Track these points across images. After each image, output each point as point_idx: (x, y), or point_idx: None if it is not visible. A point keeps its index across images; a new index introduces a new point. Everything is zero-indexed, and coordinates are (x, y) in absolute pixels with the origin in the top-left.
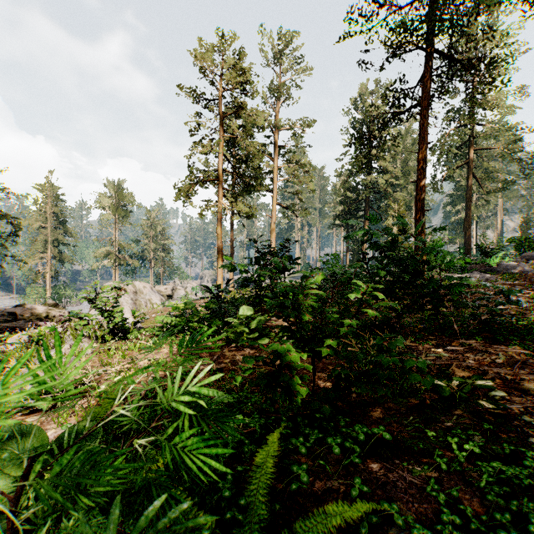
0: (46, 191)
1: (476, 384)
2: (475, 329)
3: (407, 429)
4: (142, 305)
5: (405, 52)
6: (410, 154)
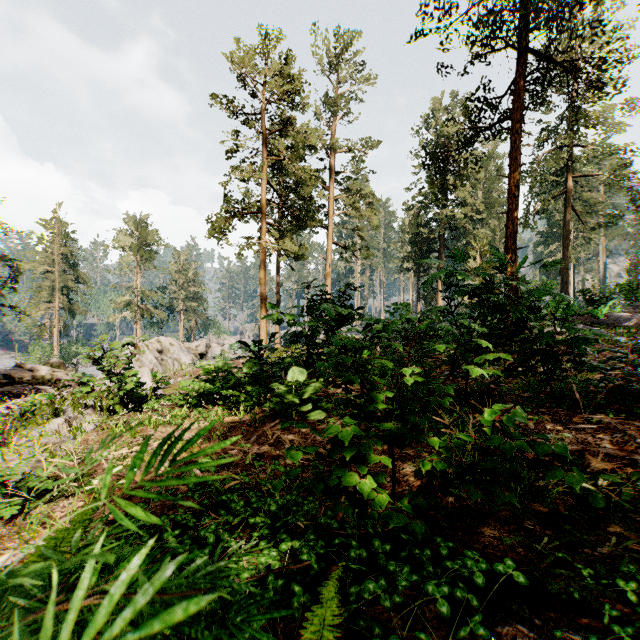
0: (53, 228)
1: None
2: (603, 399)
3: (545, 561)
4: (168, 366)
5: (493, 50)
6: (493, 183)
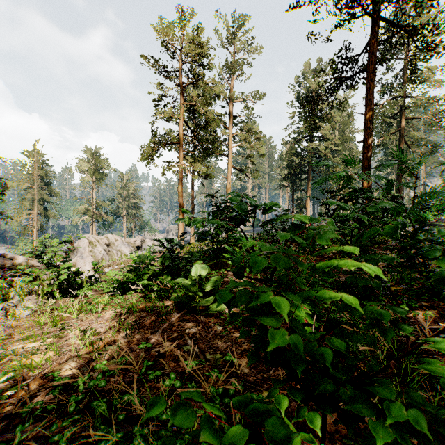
0: (33, 157)
1: None
2: None
3: None
4: (113, 256)
5: (354, 17)
6: (346, 125)
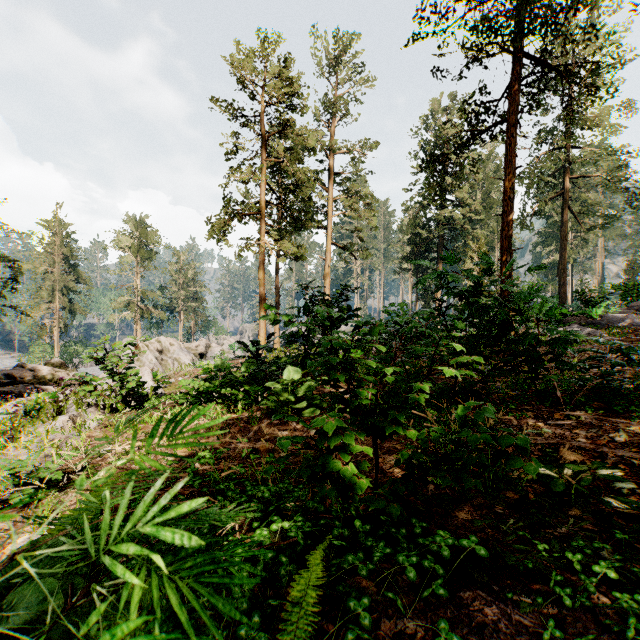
0: (53, 228)
1: (599, 474)
2: (583, 397)
3: (508, 538)
4: (168, 366)
5: (488, 55)
6: (492, 184)
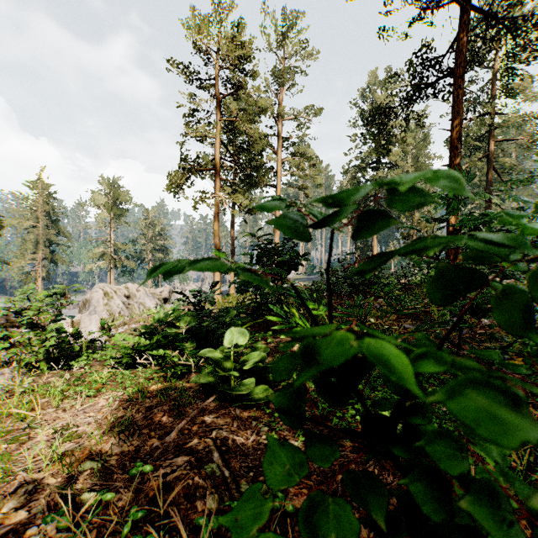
0: (37, 188)
1: None
2: None
3: None
4: (134, 310)
5: (438, 5)
6: (420, 150)
